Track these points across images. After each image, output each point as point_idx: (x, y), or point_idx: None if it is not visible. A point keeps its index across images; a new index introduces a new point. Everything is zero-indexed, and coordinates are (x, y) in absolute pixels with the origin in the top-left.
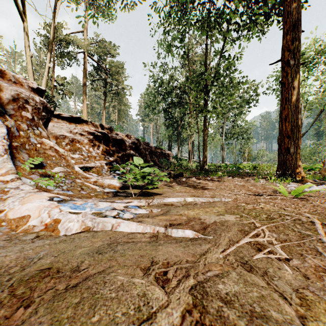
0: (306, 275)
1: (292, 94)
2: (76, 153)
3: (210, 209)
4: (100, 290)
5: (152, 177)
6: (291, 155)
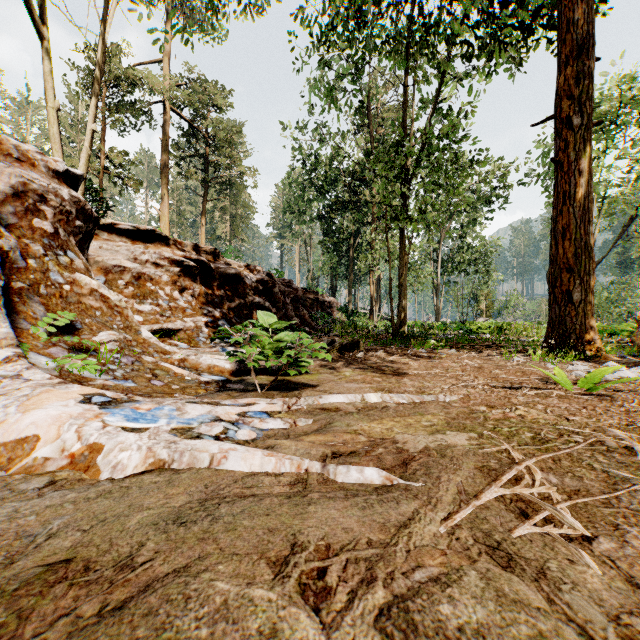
0: (632, 578)
1: (576, 184)
2: (145, 301)
3: (415, 418)
4: (175, 617)
5: (296, 351)
6: (574, 306)
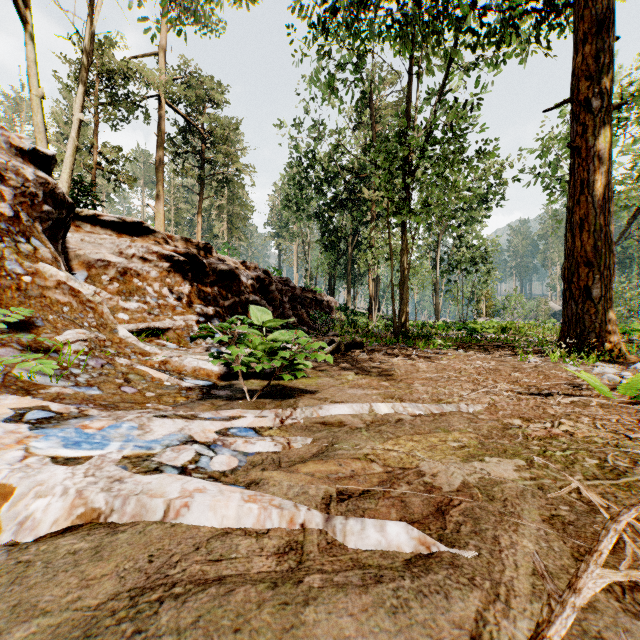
0: None
1: (595, 172)
2: (132, 298)
3: (438, 436)
4: None
5: (291, 352)
6: (593, 303)
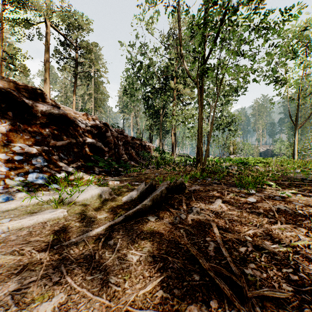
0: None
1: None
2: None
3: None
4: None
5: None
6: None
